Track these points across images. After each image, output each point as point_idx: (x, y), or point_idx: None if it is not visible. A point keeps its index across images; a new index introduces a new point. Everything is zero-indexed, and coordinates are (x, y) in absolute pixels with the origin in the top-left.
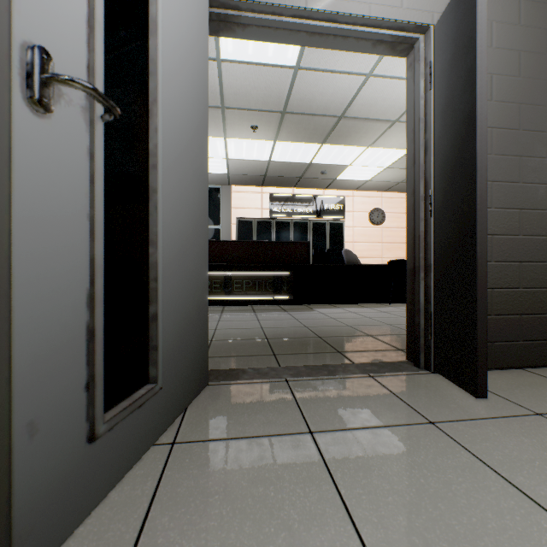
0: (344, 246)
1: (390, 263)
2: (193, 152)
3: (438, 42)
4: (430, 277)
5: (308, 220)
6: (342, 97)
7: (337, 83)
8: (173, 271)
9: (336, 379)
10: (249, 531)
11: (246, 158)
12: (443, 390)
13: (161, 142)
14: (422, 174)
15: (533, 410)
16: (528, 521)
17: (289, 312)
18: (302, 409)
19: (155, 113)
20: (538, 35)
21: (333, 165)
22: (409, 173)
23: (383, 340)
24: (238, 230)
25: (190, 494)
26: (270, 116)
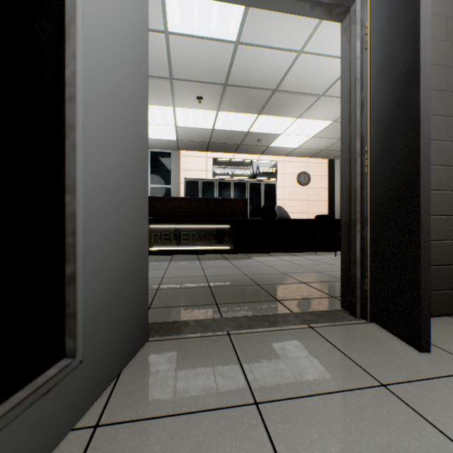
0: (276, 203)
1: (316, 218)
2: (129, 96)
3: (375, 2)
4: (366, 230)
5: (246, 181)
6: (276, 72)
7: (272, 58)
8: (100, 223)
9: (277, 331)
10: None
11: (193, 126)
12: (384, 342)
13: (81, 71)
14: (358, 131)
15: None
16: None
17: (230, 260)
18: (245, 371)
19: (72, 34)
20: None
21: (268, 134)
22: (344, 131)
23: (316, 287)
24: (185, 189)
25: None
26: (213, 88)
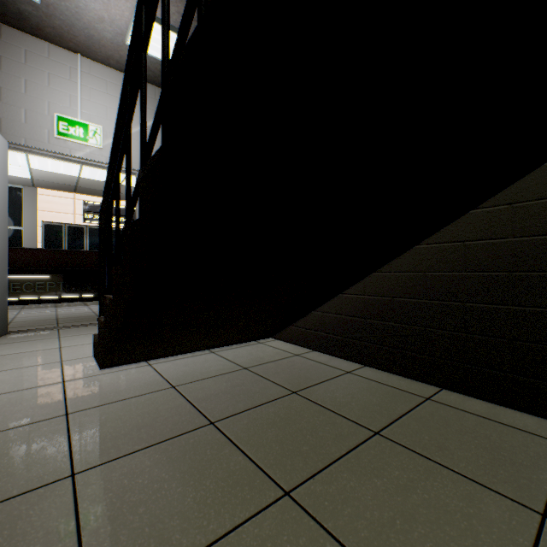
0: None
1: None
2: None
3: None
4: None
5: None
6: None
7: None
8: None
9: (88, 327)
10: (25, 349)
11: (53, 171)
12: None
13: None
14: None
15: None
16: None
17: (89, 305)
18: (60, 334)
19: None
20: None
21: None
22: None
23: None
24: (45, 233)
25: (2, 349)
26: None
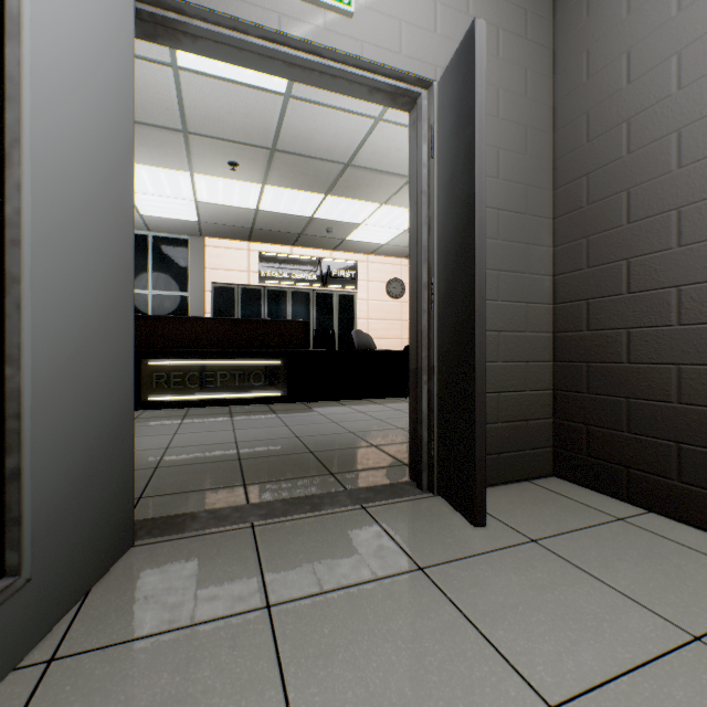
0: (357, 324)
1: (406, 349)
2: (102, 213)
3: (441, 103)
4: (433, 381)
5: (311, 290)
6: (348, 141)
7: (340, 122)
8: (57, 395)
9: (319, 516)
10: None
11: (224, 203)
12: (442, 519)
13: (28, 204)
14: (425, 257)
15: (529, 536)
16: (497, 692)
17: (279, 415)
18: (264, 571)
19: (16, 160)
20: (544, 112)
21: (342, 222)
22: (413, 253)
23: (389, 452)
24: (214, 299)
25: None
26: (255, 152)
